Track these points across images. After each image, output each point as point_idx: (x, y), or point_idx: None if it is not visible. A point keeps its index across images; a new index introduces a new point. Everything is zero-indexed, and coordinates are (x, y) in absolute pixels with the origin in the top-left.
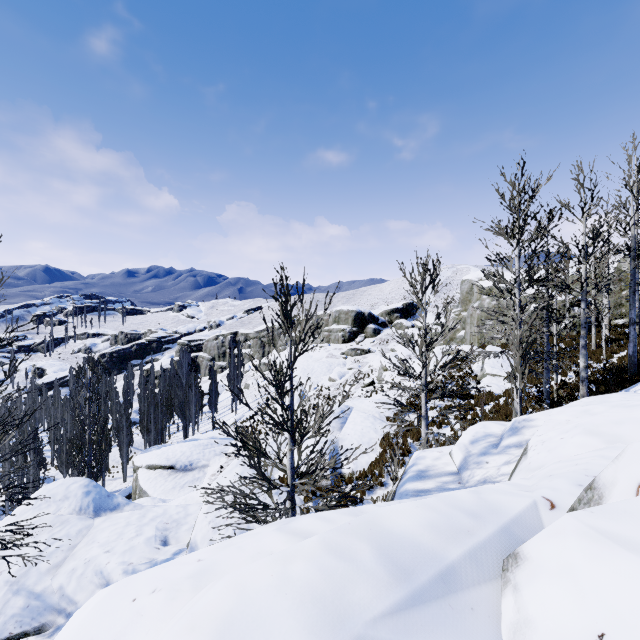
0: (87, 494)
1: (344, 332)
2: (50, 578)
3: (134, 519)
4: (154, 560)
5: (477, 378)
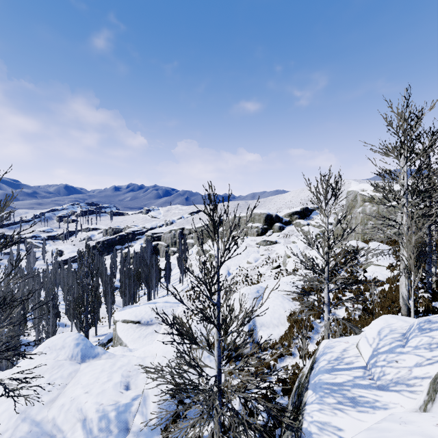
0: (77, 345)
1: (258, 228)
2: (47, 410)
3: (107, 366)
4: (118, 403)
5: (362, 267)
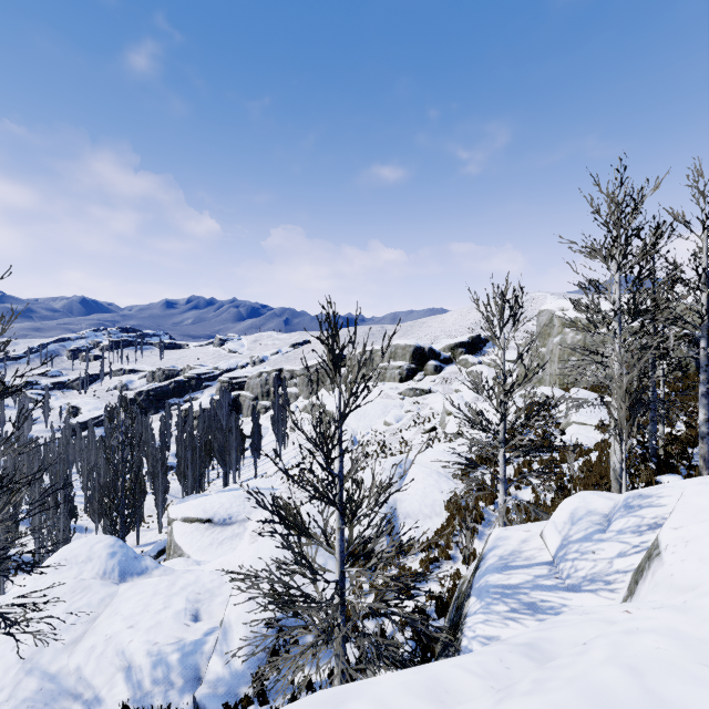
0: (112, 556)
1: (401, 369)
2: (67, 656)
3: (163, 587)
4: (182, 640)
5: (560, 427)
